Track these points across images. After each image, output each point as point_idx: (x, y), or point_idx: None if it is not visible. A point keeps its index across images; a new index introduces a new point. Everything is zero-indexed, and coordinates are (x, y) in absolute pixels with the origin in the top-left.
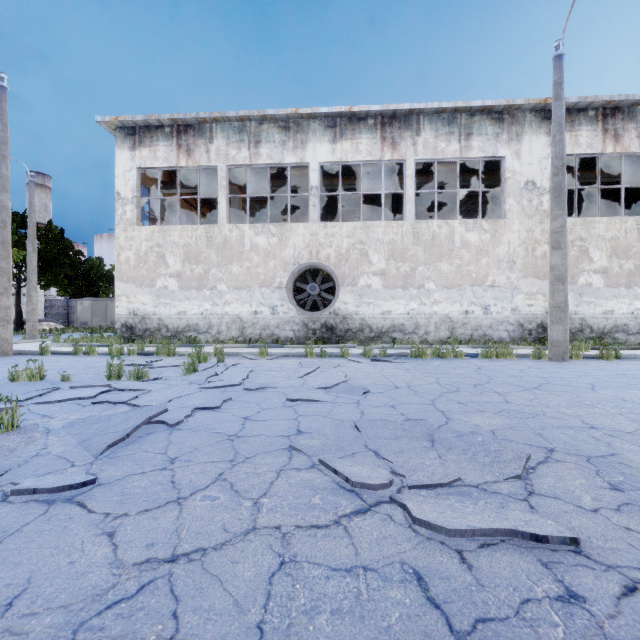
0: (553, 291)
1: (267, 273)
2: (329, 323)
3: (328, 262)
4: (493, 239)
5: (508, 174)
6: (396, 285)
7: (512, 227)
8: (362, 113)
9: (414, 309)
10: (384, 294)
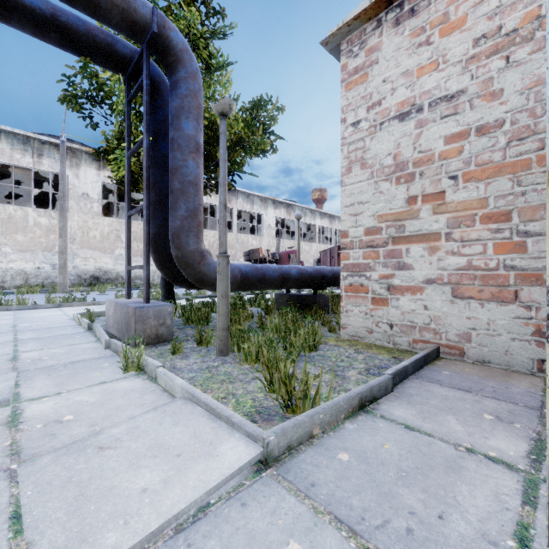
0: (59, 258)
1: None
2: None
3: None
4: None
5: (71, 186)
6: None
7: (73, 218)
8: None
9: None
10: None
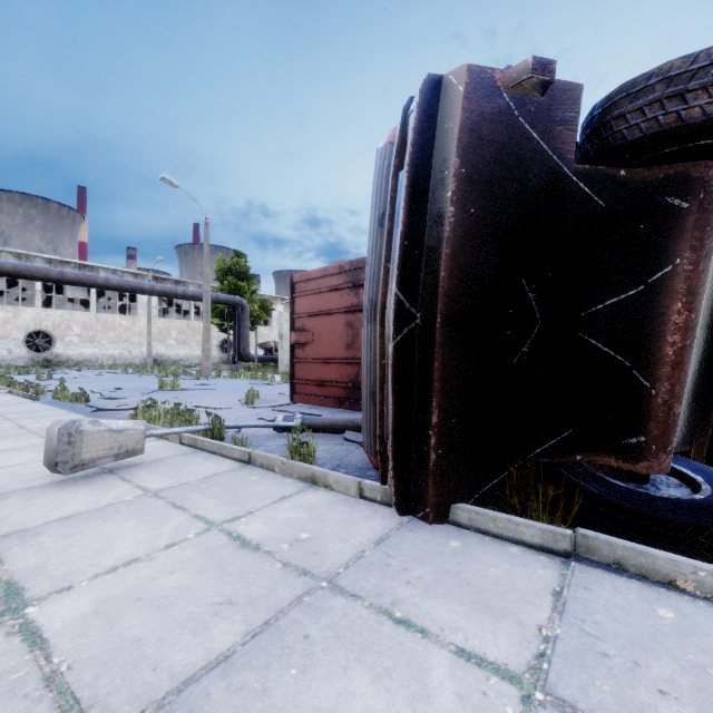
0: (148, 348)
1: (6, 332)
2: (48, 358)
3: (48, 328)
4: (134, 324)
5: (140, 299)
6: (87, 341)
7: (142, 320)
8: (69, 261)
9: (96, 352)
10: (81, 345)
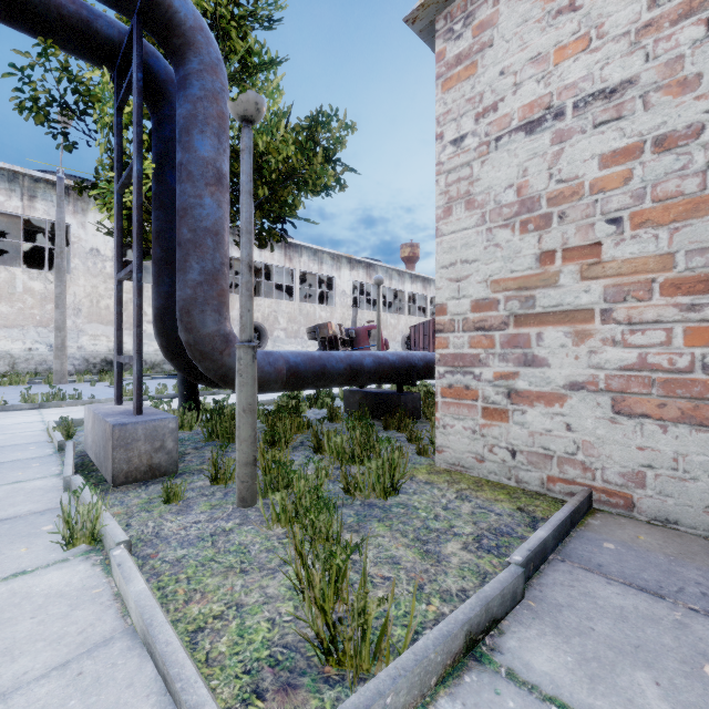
0: (55, 337)
1: None
2: None
3: None
4: None
5: (74, 239)
6: None
7: (78, 282)
8: None
9: None
10: None
